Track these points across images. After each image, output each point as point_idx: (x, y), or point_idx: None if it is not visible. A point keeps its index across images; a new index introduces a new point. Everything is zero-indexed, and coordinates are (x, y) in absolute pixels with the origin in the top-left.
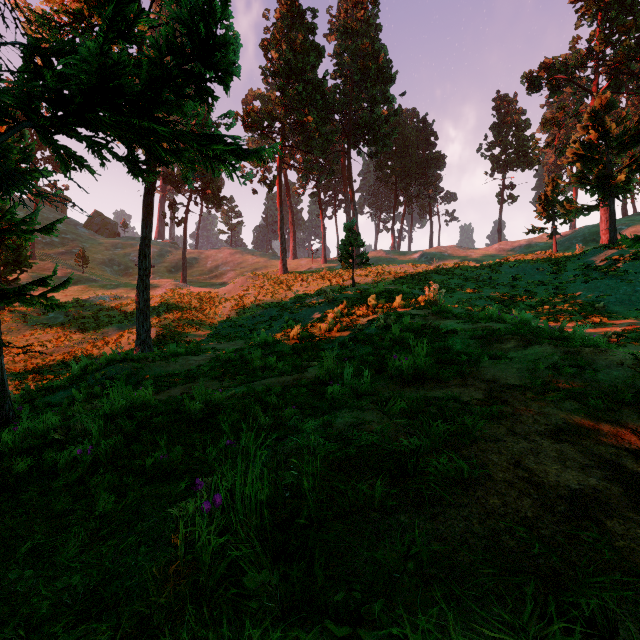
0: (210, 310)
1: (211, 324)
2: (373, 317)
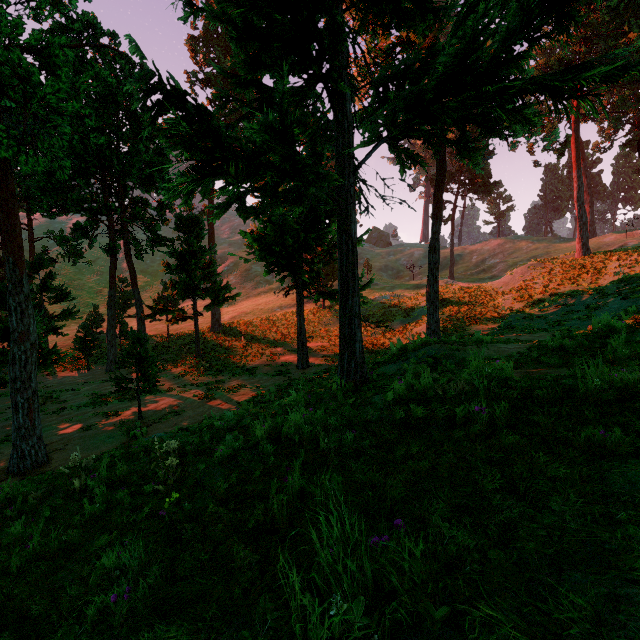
0: (487, 303)
1: (492, 318)
2: None
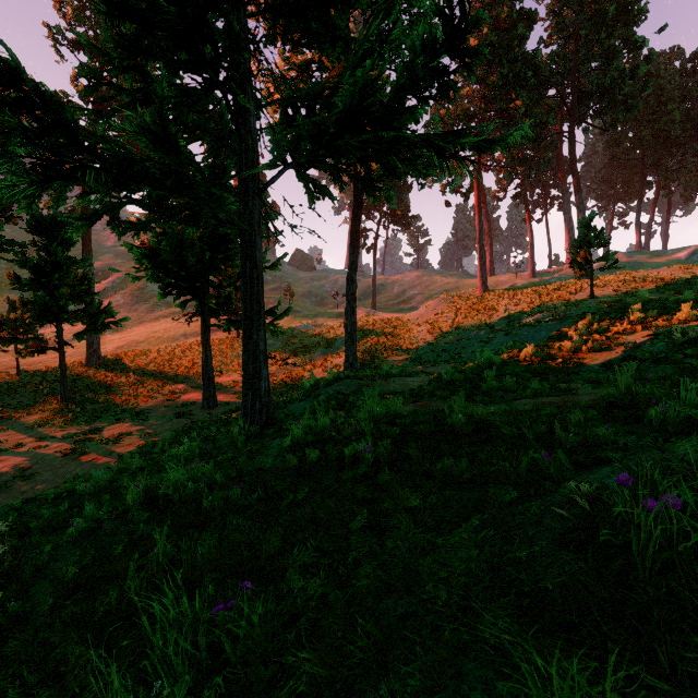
0: (404, 335)
1: (407, 349)
2: (652, 331)
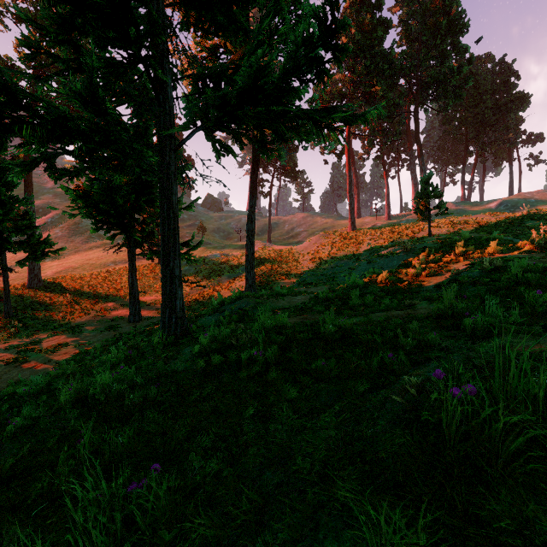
0: (292, 263)
1: (295, 274)
2: (470, 261)
